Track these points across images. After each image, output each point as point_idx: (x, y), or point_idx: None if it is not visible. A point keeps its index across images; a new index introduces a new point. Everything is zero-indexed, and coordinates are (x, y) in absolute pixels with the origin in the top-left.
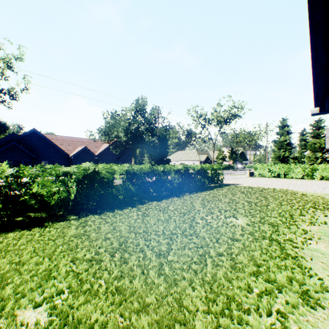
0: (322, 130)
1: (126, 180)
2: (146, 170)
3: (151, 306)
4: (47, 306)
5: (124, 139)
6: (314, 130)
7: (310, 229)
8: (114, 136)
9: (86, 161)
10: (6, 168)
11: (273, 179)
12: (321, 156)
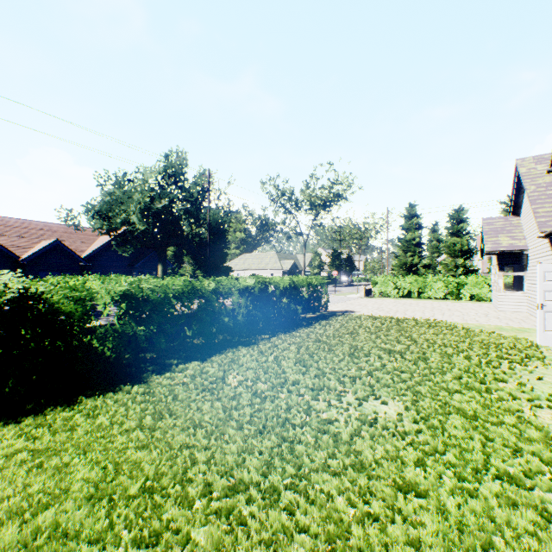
0: (464, 225)
1: (125, 314)
2: (176, 289)
3: None
4: None
5: (141, 226)
6: (453, 224)
7: (542, 419)
8: (121, 221)
9: (58, 269)
10: None
11: (403, 301)
12: (463, 263)
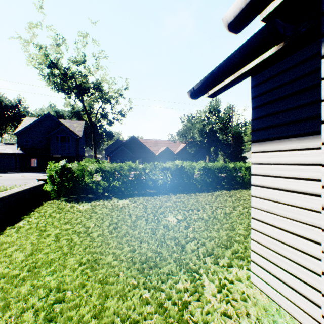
0: None
1: (203, 173)
2: (218, 166)
3: (218, 224)
4: (174, 218)
5: (199, 139)
6: None
7: None
8: (190, 137)
9: (167, 159)
10: (137, 164)
11: None
12: None
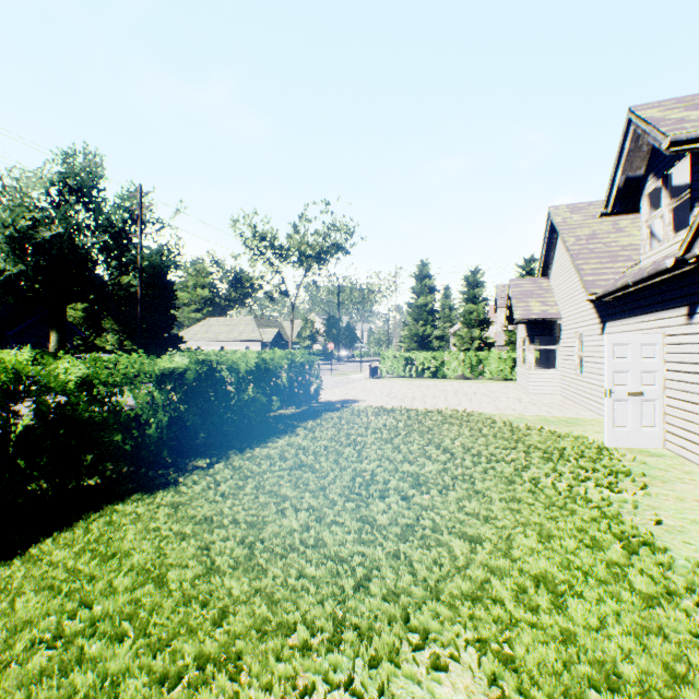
0: (481, 290)
1: None
2: None
3: None
4: None
5: (11, 266)
6: (469, 289)
7: None
8: None
9: None
10: None
11: (418, 382)
12: (480, 334)
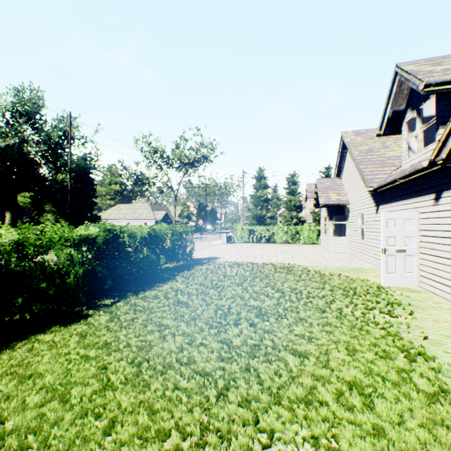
0: (297, 186)
1: None
2: None
3: None
4: None
5: None
6: (290, 186)
7: None
8: None
9: None
10: None
11: (257, 246)
12: (296, 215)
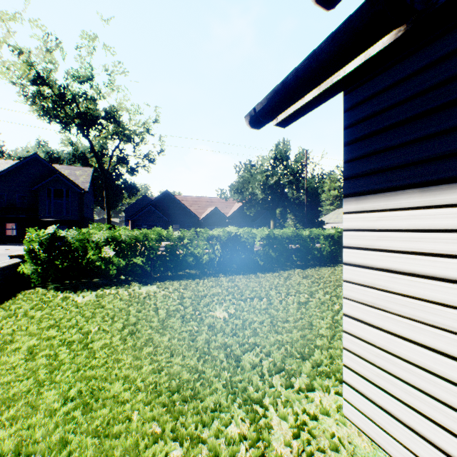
0: None
1: (266, 245)
2: (288, 235)
3: (290, 321)
4: (225, 313)
5: (261, 196)
6: None
7: None
8: (249, 193)
9: (216, 224)
10: (171, 232)
11: None
12: None
